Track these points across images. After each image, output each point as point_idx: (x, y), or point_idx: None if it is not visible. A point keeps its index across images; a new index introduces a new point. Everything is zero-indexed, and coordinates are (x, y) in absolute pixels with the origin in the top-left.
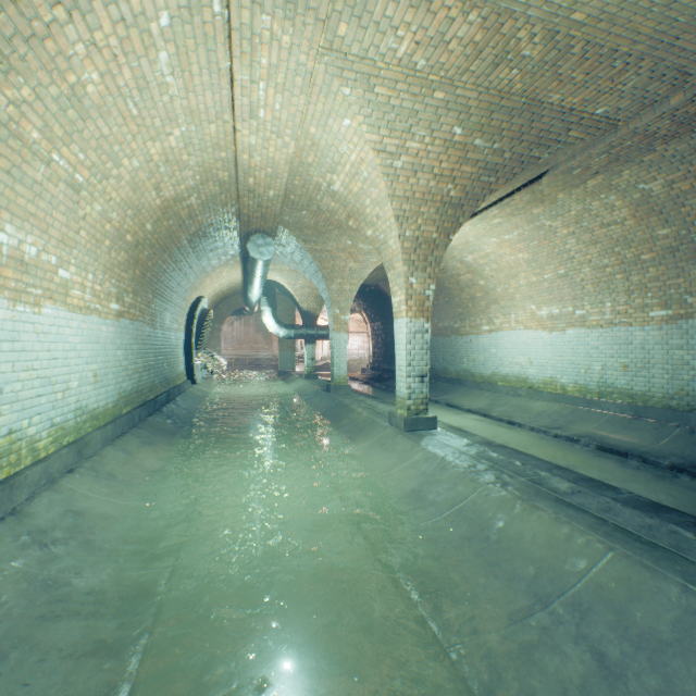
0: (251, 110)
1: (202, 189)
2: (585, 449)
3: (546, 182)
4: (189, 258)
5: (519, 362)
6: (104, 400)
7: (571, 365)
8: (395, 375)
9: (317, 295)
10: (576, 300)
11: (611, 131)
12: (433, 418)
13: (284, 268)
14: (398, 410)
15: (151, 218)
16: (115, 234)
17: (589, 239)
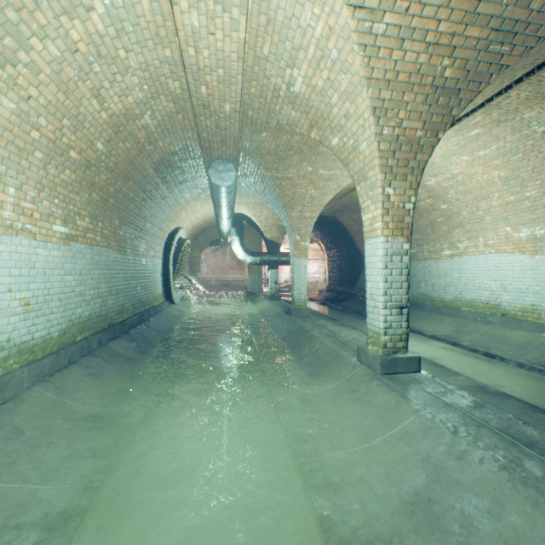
0: None
1: (155, 105)
2: None
3: None
4: (159, 189)
5: (488, 288)
6: (44, 330)
7: None
8: (349, 297)
9: (279, 225)
10: None
11: None
12: (415, 358)
13: (249, 200)
14: (369, 346)
15: (100, 135)
16: (50, 146)
17: None
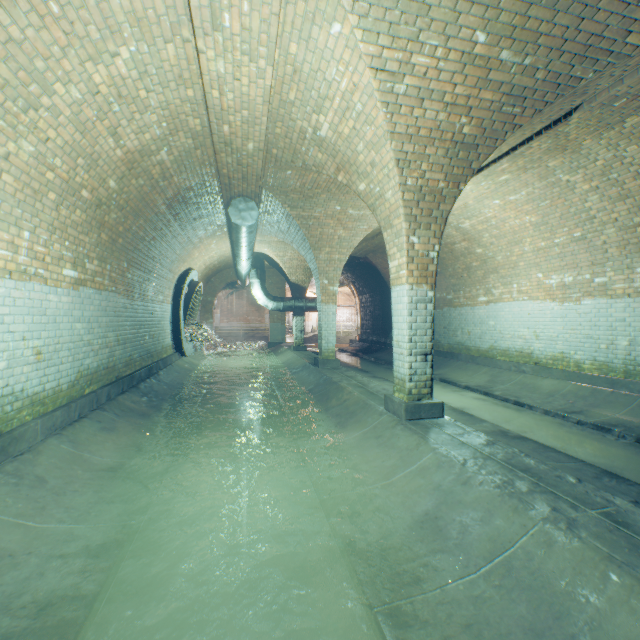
0: (213, 15)
1: (173, 142)
2: (622, 442)
3: (576, 120)
4: (171, 226)
5: (522, 336)
6: (54, 381)
7: (588, 340)
8: (383, 347)
9: (305, 267)
10: (596, 266)
11: None
12: (438, 404)
13: (272, 239)
14: (396, 393)
15: (113, 172)
16: (63, 187)
17: (618, 194)
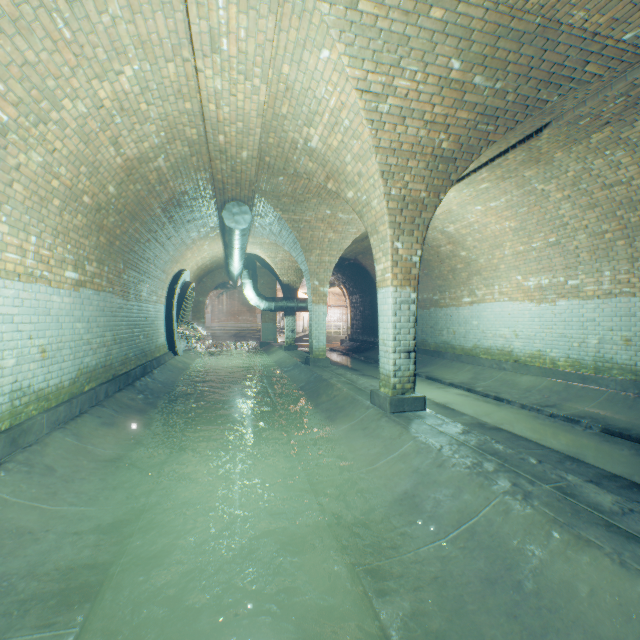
0: (212, 39)
1: (170, 149)
2: (589, 432)
3: (547, 136)
4: (165, 228)
5: (503, 335)
6: (57, 378)
7: (562, 339)
8: (373, 347)
9: (296, 268)
10: (569, 269)
11: (636, 65)
12: (421, 398)
13: (264, 241)
14: (381, 388)
15: (113, 179)
16: (67, 193)
17: (587, 203)
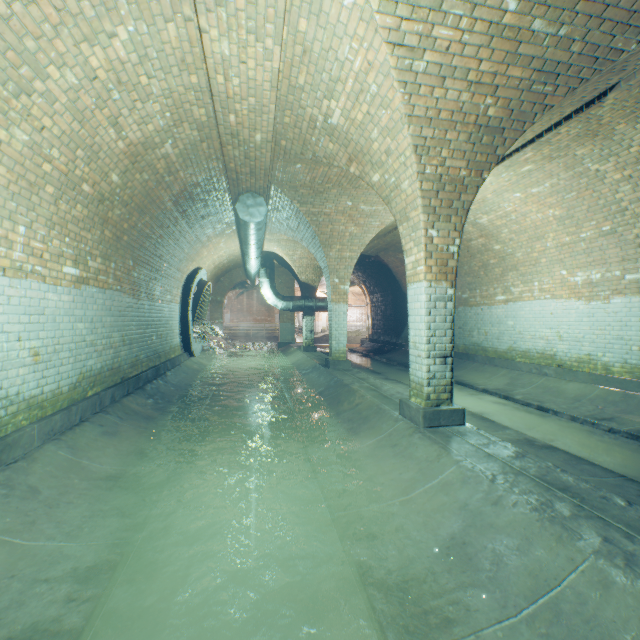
0: None
1: (177, 134)
2: None
3: (611, 101)
4: (178, 224)
5: (544, 336)
6: (54, 383)
7: (618, 341)
8: (395, 348)
9: (315, 266)
10: (627, 262)
11: None
12: (459, 410)
13: (281, 237)
14: (412, 398)
15: (116, 166)
16: (62, 180)
17: None
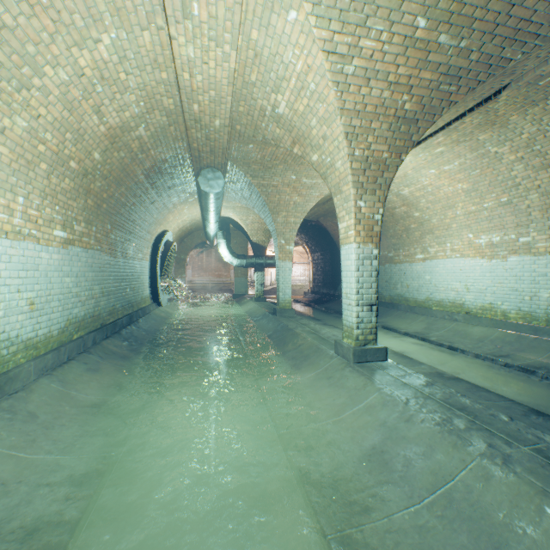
0: (183, 4)
1: (149, 119)
2: (546, 383)
3: (505, 97)
4: (149, 193)
5: (455, 288)
6: (46, 328)
7: (514, 292)
8: (333, 299)
9: (265, 229)
10: (521, 227)
11: None
12: (382, 348)
13: (236, 205)
14: (345, 339)
15: (98, 146)
16: (54, 158)
17: (541, 164)
